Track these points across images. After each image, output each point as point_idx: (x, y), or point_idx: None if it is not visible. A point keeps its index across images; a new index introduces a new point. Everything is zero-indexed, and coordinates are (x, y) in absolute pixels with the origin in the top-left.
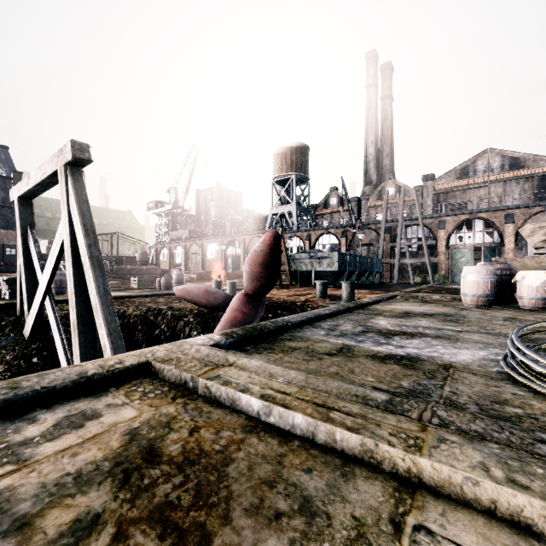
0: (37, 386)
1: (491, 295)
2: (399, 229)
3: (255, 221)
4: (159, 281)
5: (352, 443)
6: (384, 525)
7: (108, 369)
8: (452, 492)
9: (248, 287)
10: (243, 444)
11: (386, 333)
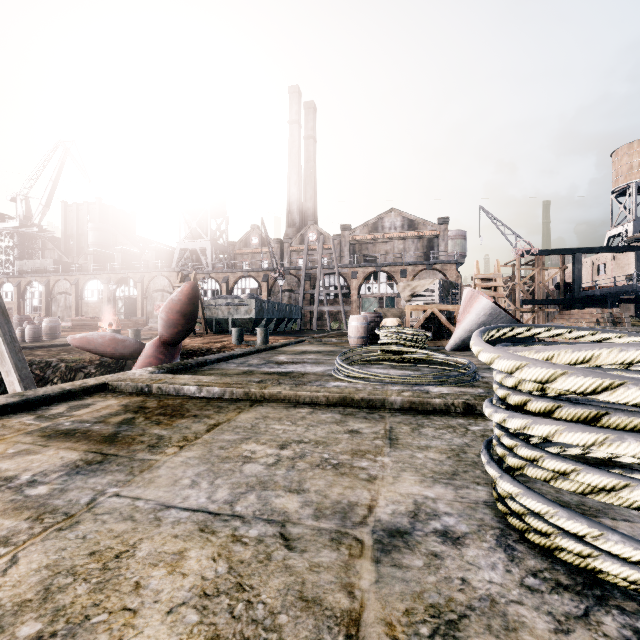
0: (38, 394)
1: (366, 337)
2: (318, 276)
3: (157, 255)
4: (22, 331)
5: (241, 392)
6: (247, 406)
7: (80, 386)
8: (274, 398)
9: (164, 334)
10: (189, 401)
11: (281, 363)
